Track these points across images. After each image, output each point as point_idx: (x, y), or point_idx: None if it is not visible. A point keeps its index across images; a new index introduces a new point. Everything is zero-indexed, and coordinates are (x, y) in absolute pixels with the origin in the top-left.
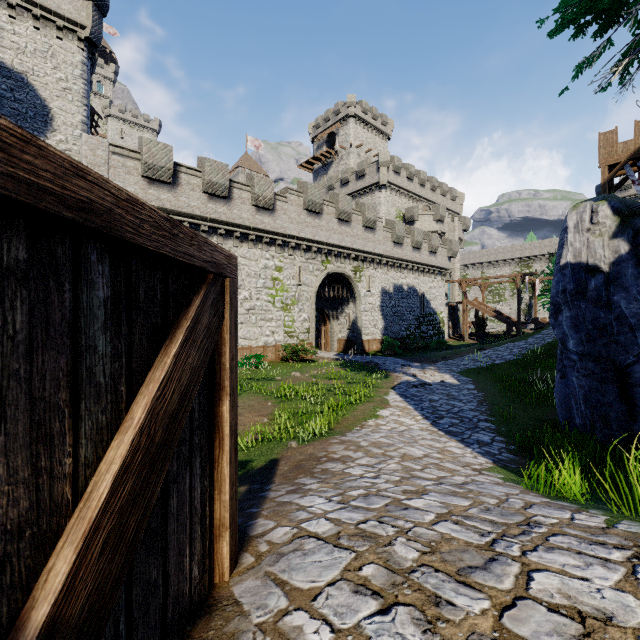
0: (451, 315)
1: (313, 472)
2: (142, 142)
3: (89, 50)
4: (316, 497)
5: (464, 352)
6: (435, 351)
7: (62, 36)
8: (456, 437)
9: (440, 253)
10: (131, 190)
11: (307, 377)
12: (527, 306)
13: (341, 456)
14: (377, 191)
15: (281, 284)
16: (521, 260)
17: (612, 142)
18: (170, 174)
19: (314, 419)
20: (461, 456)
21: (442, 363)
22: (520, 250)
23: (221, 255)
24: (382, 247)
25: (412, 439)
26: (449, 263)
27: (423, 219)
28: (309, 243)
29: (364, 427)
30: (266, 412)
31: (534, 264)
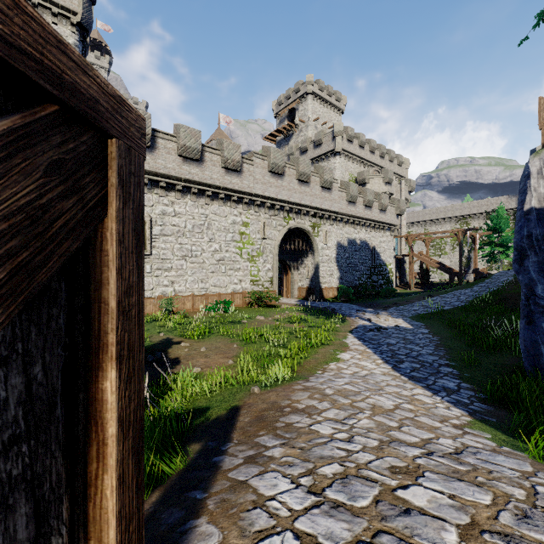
0: (398, 266)
1: (276, 427)
2: None
3: (80, 34)
4: (279, 476)
5: (413, 299)
6: (385, 298)
7: (57, 21)
8: (420, 383)
9: (389, 211)
10: None
11: (270, 321)
12: (466, 259)
13: (306, 406)
14: (332, 157)
15: (248, 238)
16: (460, 218)
17: None
18: (148, 139)
19: (277, 362)
20: (433, 407)
21: (394, 309)
22: (460, 209)
23: (86, 77)
24: (337, 205)
25: (377, 386)
26: (397, 220)
27: (373, 182)
28: (272, 201)
29: (326, 371)
30: (231, 354)
31: (472, 221)
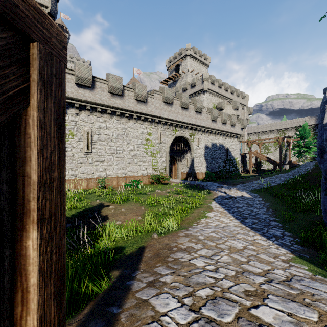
0: (242, 160)
1: (167, 261)
2: (75, 64)
3: None
4: (170, 297)
5: (252, 179)
6: (234, 179)
7: None
8: (258, 232)
9: (237, 126)
10: (69, 91)
11: (164, 193)
12: (283, 155)
13: (186, 247)
14: (202, 94)
15: (150, 142)
16: (280, 130)
17: None
18: (90, 82)
19: (168, 218)
20: (268, 247)
21: (240, 185)
22: (279, 125)
23: None
24: (205, 122)
25: (231, 233)
26: (241, 131)
27: (227, 108)
28: (166, 120)
29: (199, 224)
30: (140, 213)
31: (287, 132)
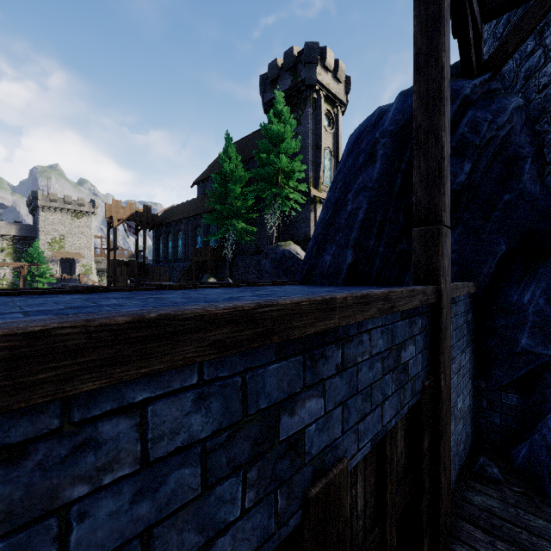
0: None
1: None
2: None
3: None
4: None
5: None
6: None
7: None
8: None
9: None
10: None
11: None
12: None
13: None
14: None
15: None
16: None
17: (119, 207)
18: None
19: None
20: None
21: None
22: None
23: None
24: None
25: None
26: None
27: None
28: None
29: None
30: None
31: None
